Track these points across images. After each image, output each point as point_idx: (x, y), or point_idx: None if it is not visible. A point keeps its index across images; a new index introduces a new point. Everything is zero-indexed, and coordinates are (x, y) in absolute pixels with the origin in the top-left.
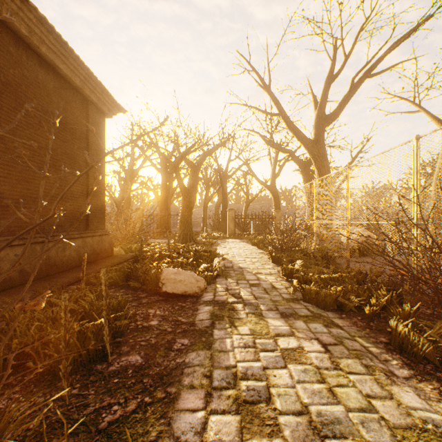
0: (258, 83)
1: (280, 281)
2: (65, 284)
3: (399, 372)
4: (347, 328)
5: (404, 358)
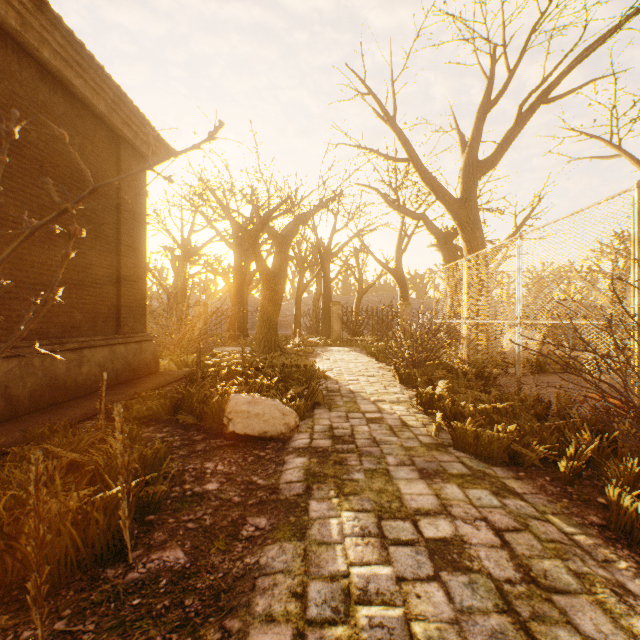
0: (377, 113)
1: (413, 414)
2: (79, 419)
3: (635, 586)
4: (530, 497)
5: (637, 555)
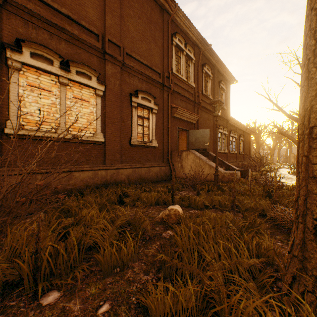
0: None
1: None
2: None
3: None
4: None
5: None
